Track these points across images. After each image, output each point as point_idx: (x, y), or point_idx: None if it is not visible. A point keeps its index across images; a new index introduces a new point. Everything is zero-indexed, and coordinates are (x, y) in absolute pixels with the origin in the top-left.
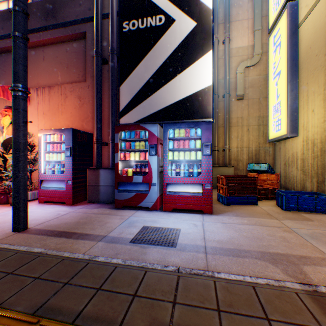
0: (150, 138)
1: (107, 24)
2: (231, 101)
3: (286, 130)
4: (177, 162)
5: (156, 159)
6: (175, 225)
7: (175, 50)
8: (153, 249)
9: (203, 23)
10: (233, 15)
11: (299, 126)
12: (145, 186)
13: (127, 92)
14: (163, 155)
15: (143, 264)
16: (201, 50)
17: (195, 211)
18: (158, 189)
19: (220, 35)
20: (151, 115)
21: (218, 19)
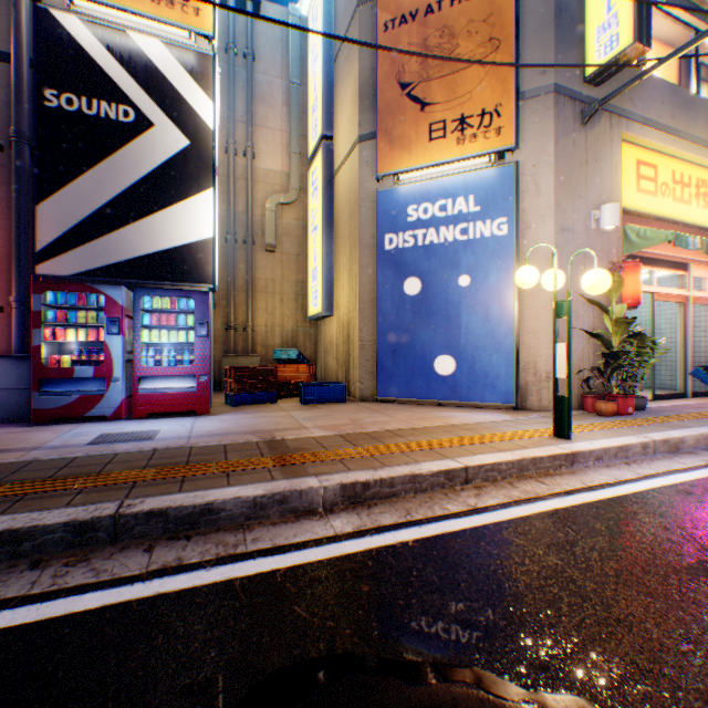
0: (109, 308)
1: (1, 72)
2: (257, 251)
3: (322, 306)
4: (158, 346)
5: (122, 340)
6: (154, 428)
7: (156, 171)
8: (123, 444)
9: (201, 146)
10: (261, 116)
11: (335, 303)
12: (100, 383)
13: (55, 218)
14: (134, 334)
15: (114, 452)
16: (199, 184)
17: (187, 414)
18: (125, 386)
19: (240, 140)
20: (108, 267)
21: (238, 112)
